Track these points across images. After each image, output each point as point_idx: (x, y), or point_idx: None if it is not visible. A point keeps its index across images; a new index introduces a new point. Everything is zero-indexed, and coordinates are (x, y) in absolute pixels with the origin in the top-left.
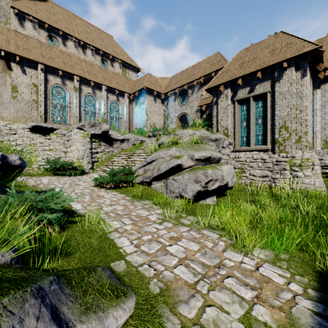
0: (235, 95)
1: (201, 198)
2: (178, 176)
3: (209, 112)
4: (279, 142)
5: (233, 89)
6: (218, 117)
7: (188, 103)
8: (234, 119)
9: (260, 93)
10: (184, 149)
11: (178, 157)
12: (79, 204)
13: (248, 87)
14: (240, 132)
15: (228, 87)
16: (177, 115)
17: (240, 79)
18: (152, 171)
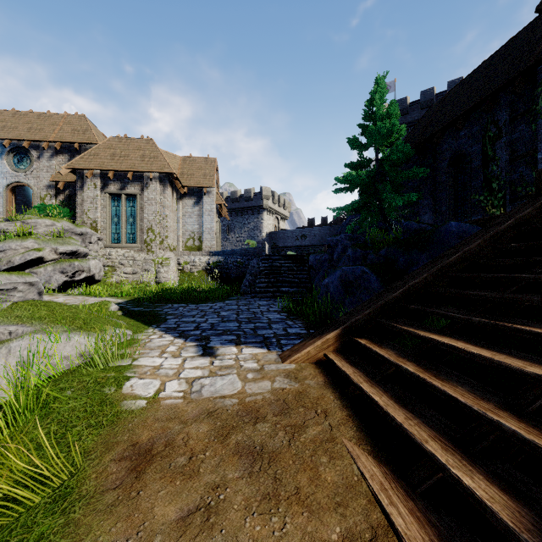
0: (106, 187)
1: (67, 289)
2: (39, 268)
3: (71, 193)
4: (147, 242)
5: (104, 180)
6: (85, 206)
7: (31, 170)
8: (105, 213)
9: (132, 193)
10: (46, 242)
11: (38, 250)
12: None
13: (120, 183)
14: (111, 228)
15: (97, 175)
16: (5, 182)
17: (111, 172)
18: None
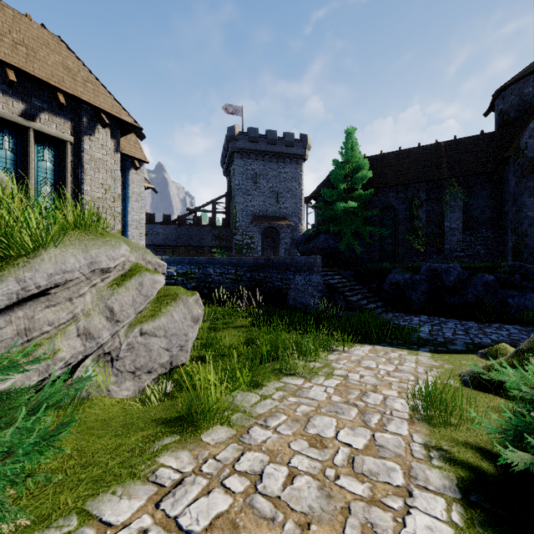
0: None
1: None
2: (156, 319)
3: None
4: None
5: None
6: None
7: None
8: None
9: (55, 134)
10: (130, 247)
11: (152, 269)
12: (412, 532)
13: (21, 102)
14: None
15: None
16: None
17: (11, 70)
18: (84, 328)
